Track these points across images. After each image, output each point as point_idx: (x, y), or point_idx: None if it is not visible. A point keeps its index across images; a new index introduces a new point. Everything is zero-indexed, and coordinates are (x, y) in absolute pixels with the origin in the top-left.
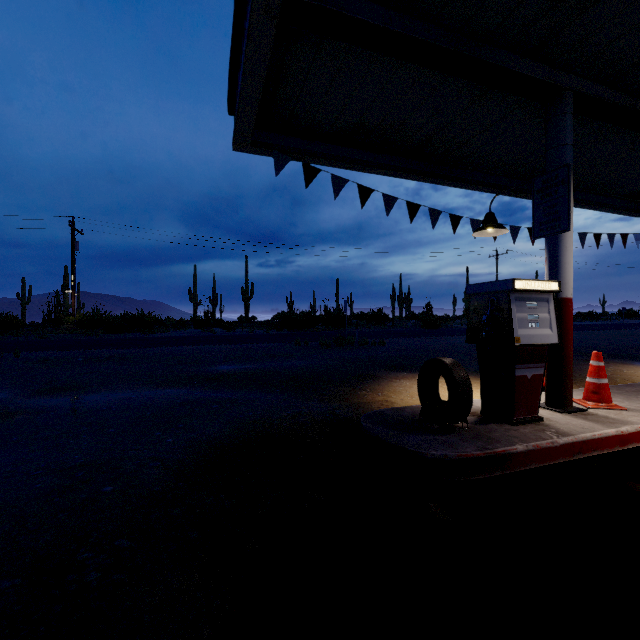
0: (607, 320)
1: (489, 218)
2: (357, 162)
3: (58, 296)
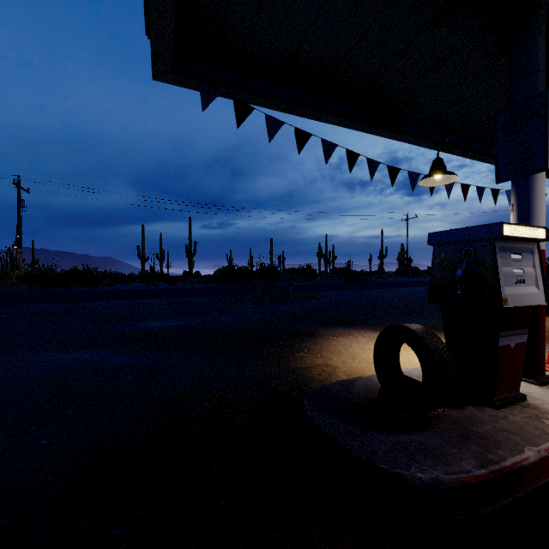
0: None
1: (438, 164)
2: (294, 103)
3: (10, 252)
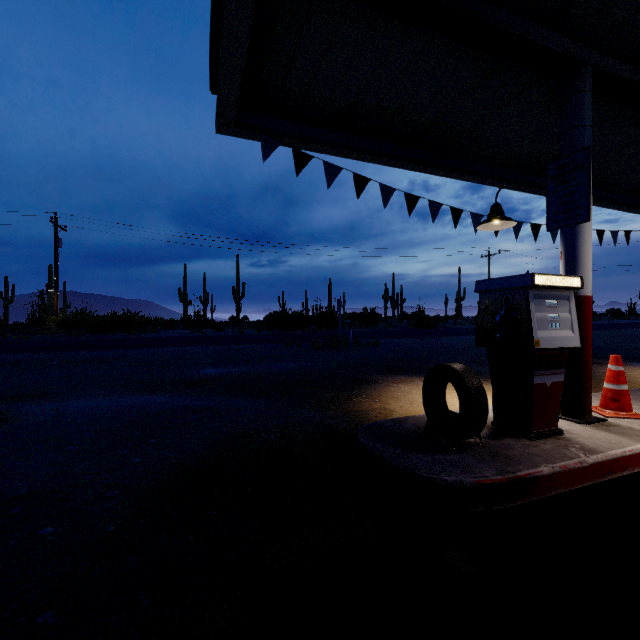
0: (597, 320)
1: (496, 209)
2: (352, 149)
3: (42, 295)
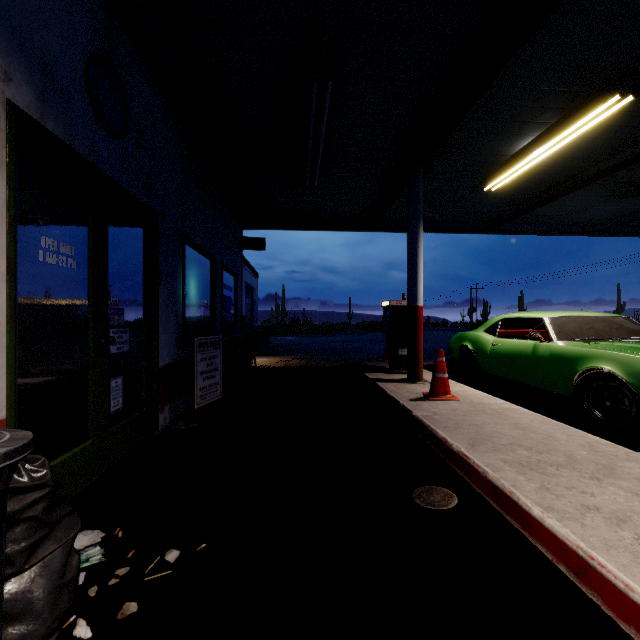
0: None
1: None
2: None
3: None
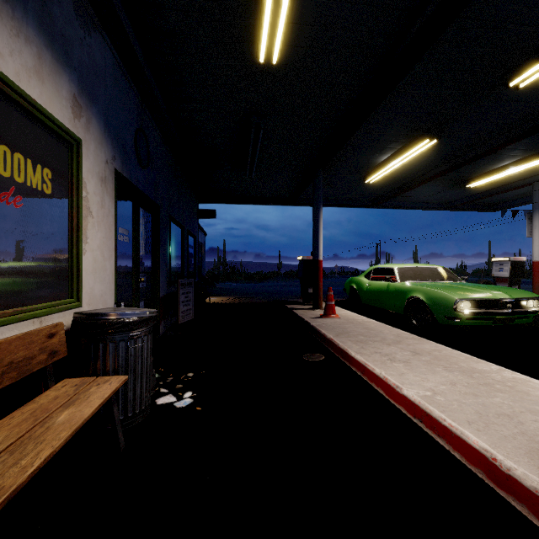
0: None
1: None
2: None
3: None
